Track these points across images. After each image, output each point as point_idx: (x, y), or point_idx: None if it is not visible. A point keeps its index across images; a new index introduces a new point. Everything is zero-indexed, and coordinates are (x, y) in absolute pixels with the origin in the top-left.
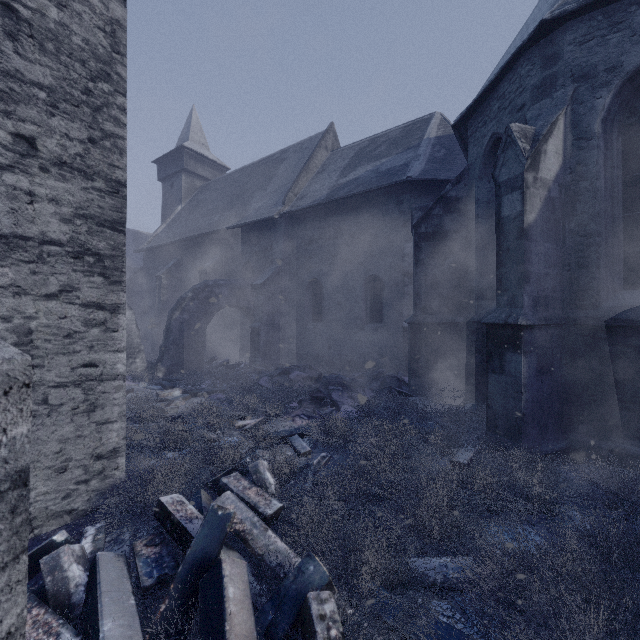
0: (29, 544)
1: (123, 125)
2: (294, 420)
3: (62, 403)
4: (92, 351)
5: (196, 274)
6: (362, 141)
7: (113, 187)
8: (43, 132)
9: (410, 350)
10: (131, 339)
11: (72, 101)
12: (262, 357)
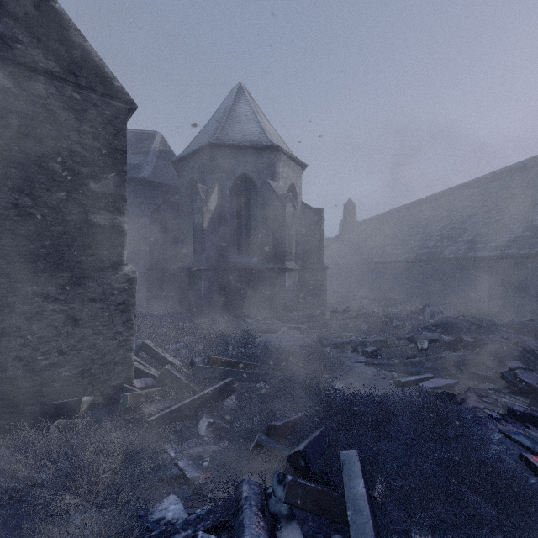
0: None
1: None
2: None
3: None
4: None
5: None
6: None
7: None
8: None
9: (148, 284)
10: None
11: None
12: None
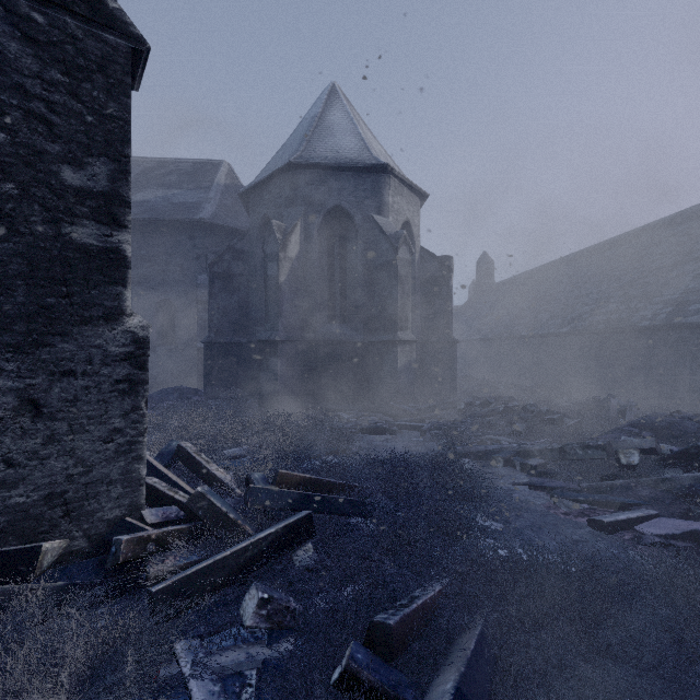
0: None
1: None
2: None
3: None
4: None
5: None
6: (148, 159)
7: None
8: None
9: (206, 364)
10: None
11: None
12: None
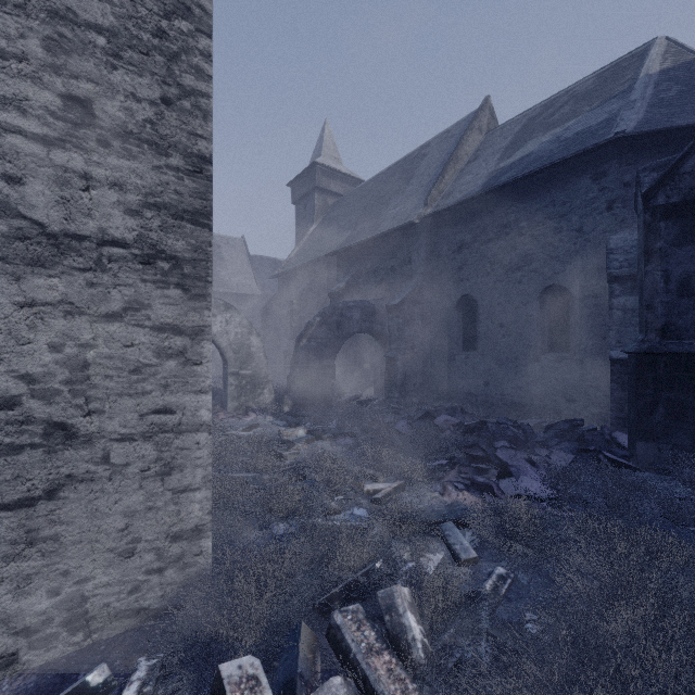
0: (82, 656)
1: (208, 78)
2: (444, 490)
3: (128, 462)
4: (167, 391)
5: (327, 297)
6: (531, 109)
7: (194, 164)
8: (102, 92)
9: (635, 396)
10: (259, 368)
11: (140, 48)
12: (399, 393)
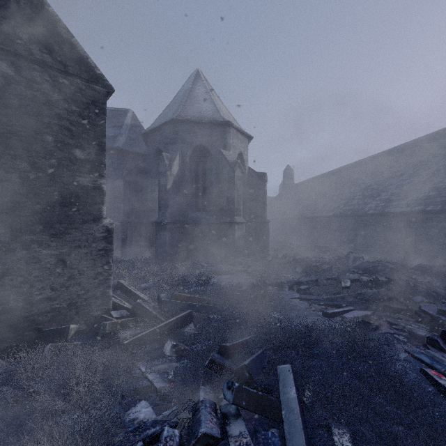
0: None
1: None
2: None
3: None
4: None
5: None
6: None
7: None
8: None
9: (122, 235)
10: None
11: None
12: None
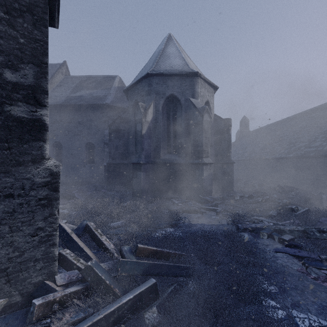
0: None
1: None
2: None
3: None
4: None
5: None
6: (83, 76)
7: None
8: None
9: (107, 174)
10: None
11: None
12: None
